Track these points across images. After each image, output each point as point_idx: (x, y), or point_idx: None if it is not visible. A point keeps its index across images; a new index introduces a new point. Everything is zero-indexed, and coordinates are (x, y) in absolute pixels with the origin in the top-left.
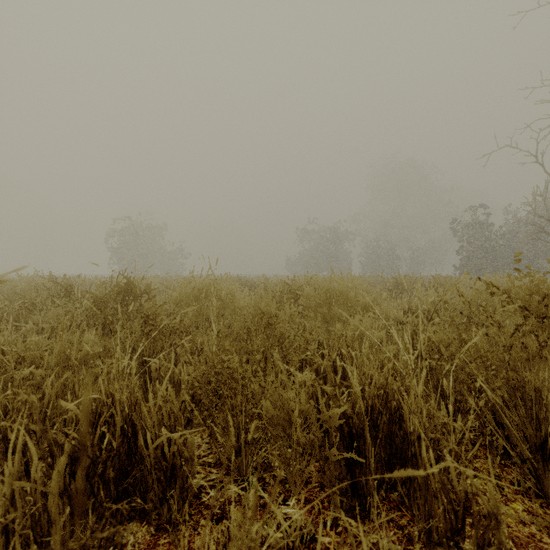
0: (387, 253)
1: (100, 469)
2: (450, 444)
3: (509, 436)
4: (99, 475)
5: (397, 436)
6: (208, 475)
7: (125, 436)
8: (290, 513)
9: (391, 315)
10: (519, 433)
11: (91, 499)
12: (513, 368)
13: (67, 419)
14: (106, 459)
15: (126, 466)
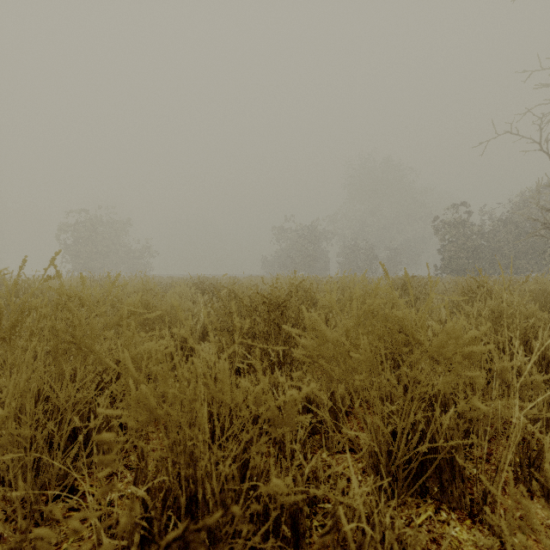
0: (365, 252)
1: None
2: None
3: None
4: None
5: None
6: None
7: None
8: None
9: (499, 371)
10: None
11: None
12: None
13: None
14: None
15: None
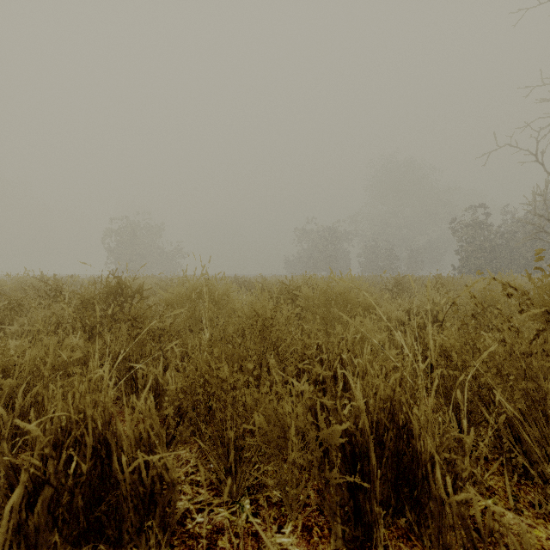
0: (385, 253)
1: (66, 499)
2: (469, 468)
3: (525, 451)
4: (68, 502)
5: (405, 454)
6: (195, 496)
7: (98, 457)
8: (286, 543)
9: (392, 317)
10: (538, 448)
11: (53, 535)
12: (534, 378)
13: (34, 437)
14: (74, 486)
15: (99, 491)
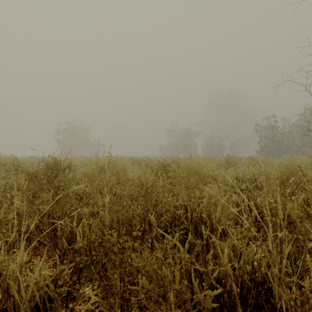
0: (217, 143)
1: None
2: None
3: None
4: None
5: (264, 308)
6: None
7: None
8: None
9: (229, 183)
10: None
11: None
12: None
13: None
14: None
15: None
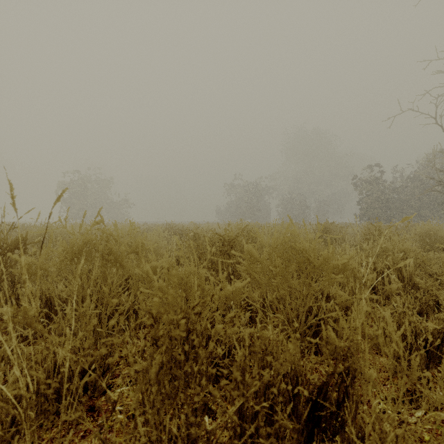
0: (299, 204)
1: None
2: None
3: None
4: None
5: None
6: None
7: None
8: None
9: (367, 282)
10: None
11: None
12: None
13: None
14: None
15: None
